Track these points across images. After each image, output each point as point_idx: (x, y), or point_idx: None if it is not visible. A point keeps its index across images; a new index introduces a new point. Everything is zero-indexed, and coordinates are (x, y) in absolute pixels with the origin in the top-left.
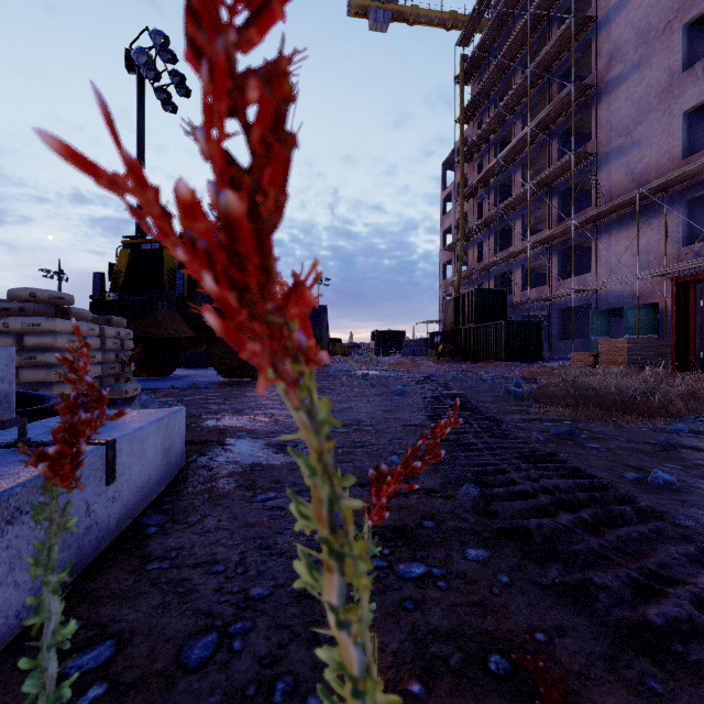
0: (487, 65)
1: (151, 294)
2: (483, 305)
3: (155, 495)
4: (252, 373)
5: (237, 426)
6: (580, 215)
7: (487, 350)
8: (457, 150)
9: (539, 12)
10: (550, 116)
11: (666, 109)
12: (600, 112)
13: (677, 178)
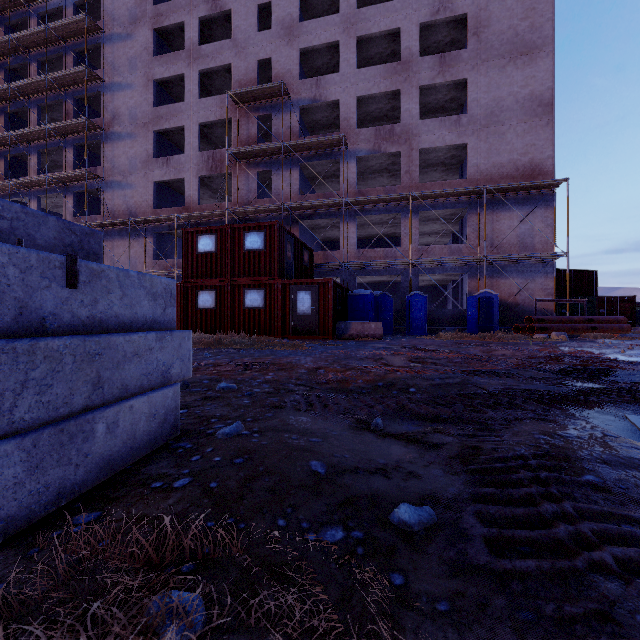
0: None
1: None
2: None
3: None
4: None
5: None
6: (92, 217)
7: None
8: None
9: (57, 33)
10: (67, 128)
11: (146, 174)
12: (107, 150)
13: (150, 220)
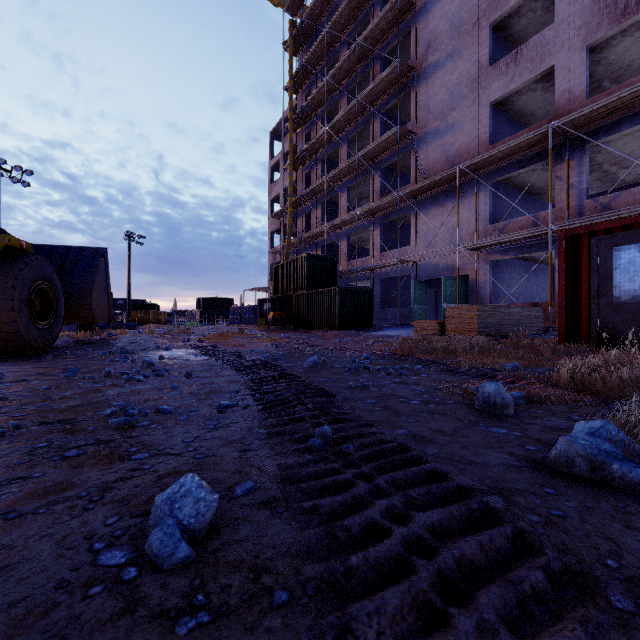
0: (315, 39)
1: None
2: (315, 271)
3: None
4: None
5: None
6: (401, 190)
7: (321, 318)
8: (285, 119)
9: None
10: (376, 91)
11: (475, 98)
12: (418, 95)
13: (489, 159)
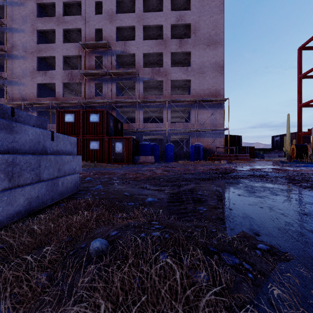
0: None
1: None
2: None
3: None
4: None
5: None
6: None
7: None
8: None
9: None
10: None
11: (32, 78)
12: (8, 63)
13: (35, 103)
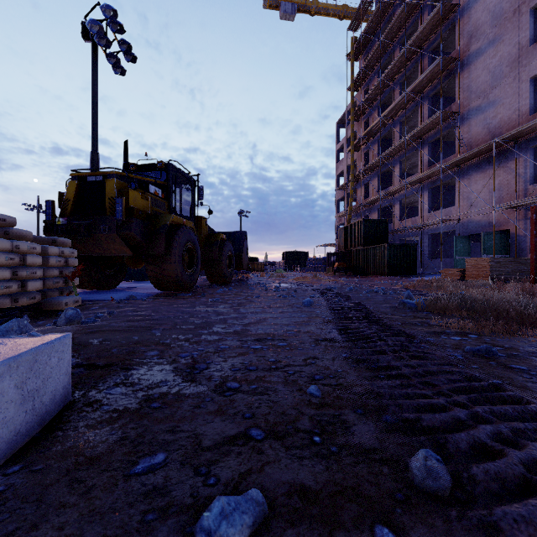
0: (372, 45)
1: (94, 219)
2: (369, 231)
3: (2, 461)
4: (183, 286)
5: (150, 343)
6: (446, 160)
7: (373, 267)
8: (348, 111)
9: (413, 2)
10: (422, 83)
11: (516, 76)
12: (462, 79)
13: (525, 130)
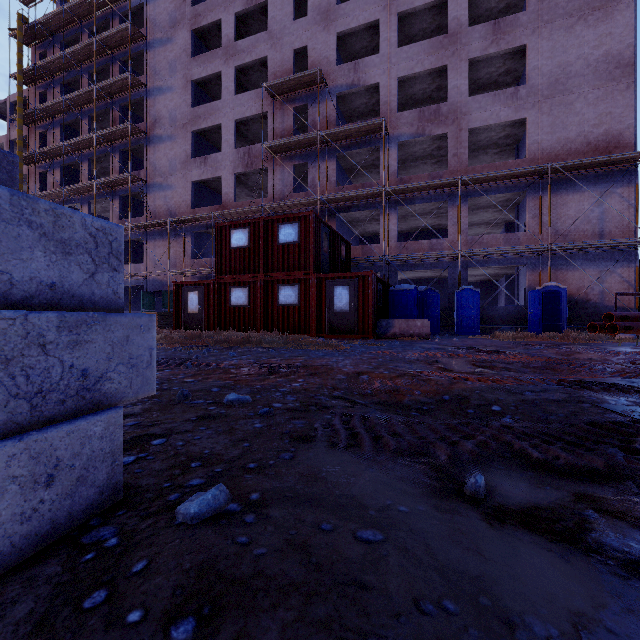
0: (53, 44)
1: None
2: None
3: None
4: None
5: None
6: (136, 219)
7: None
8: (12, 103)
9: (105, 45)
10: (114, 134)
11: (184, 174)
12: (149, 153)
13: (188, 219)
